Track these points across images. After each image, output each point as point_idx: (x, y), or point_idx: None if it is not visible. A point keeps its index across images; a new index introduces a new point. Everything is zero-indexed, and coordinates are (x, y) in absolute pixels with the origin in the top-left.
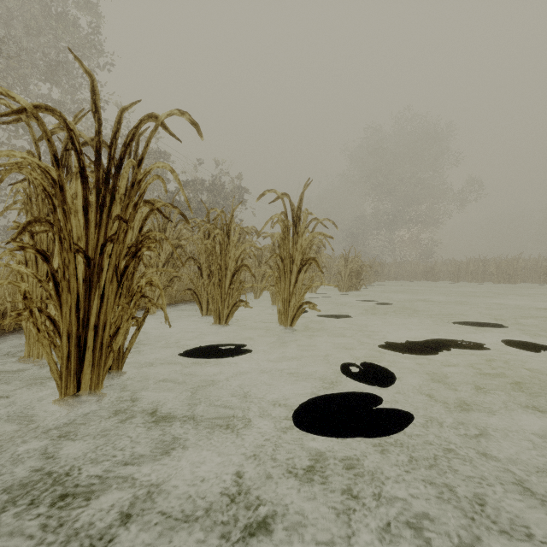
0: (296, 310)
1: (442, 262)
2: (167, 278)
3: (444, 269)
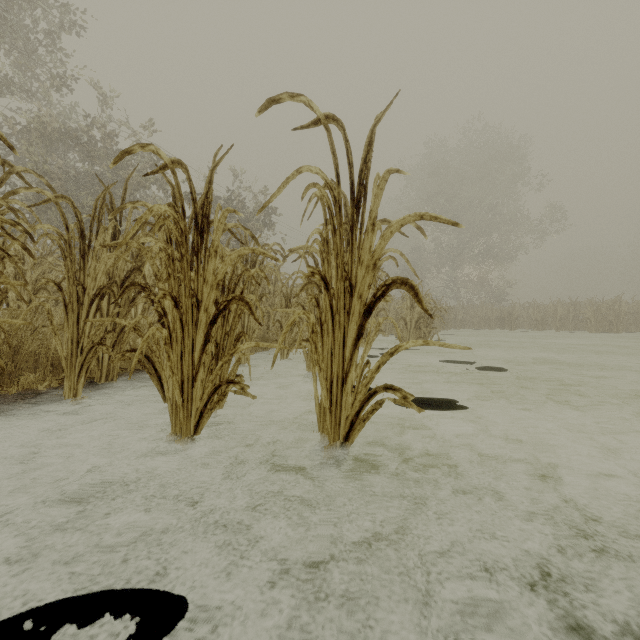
0: (359, 404)
1: (519, 306)
2: (99, 327)
3: (523, 314)
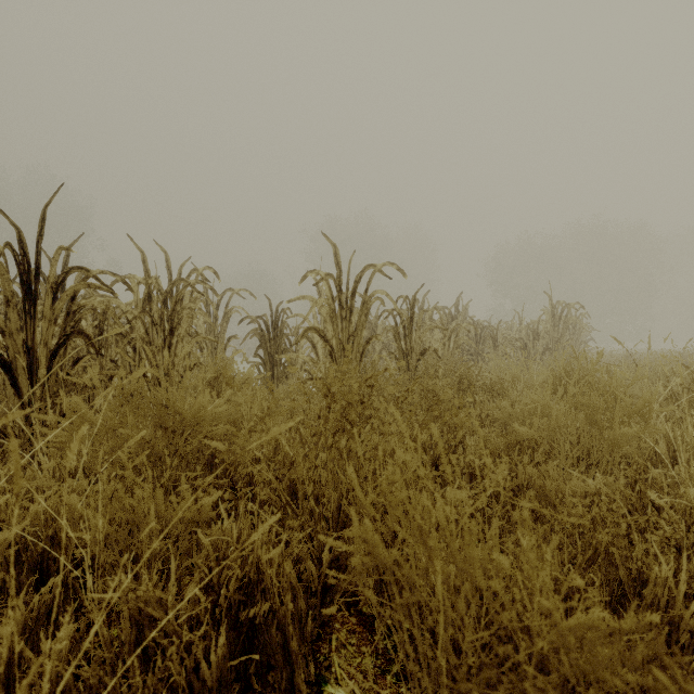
0: None
1: None
2: None
3: None
